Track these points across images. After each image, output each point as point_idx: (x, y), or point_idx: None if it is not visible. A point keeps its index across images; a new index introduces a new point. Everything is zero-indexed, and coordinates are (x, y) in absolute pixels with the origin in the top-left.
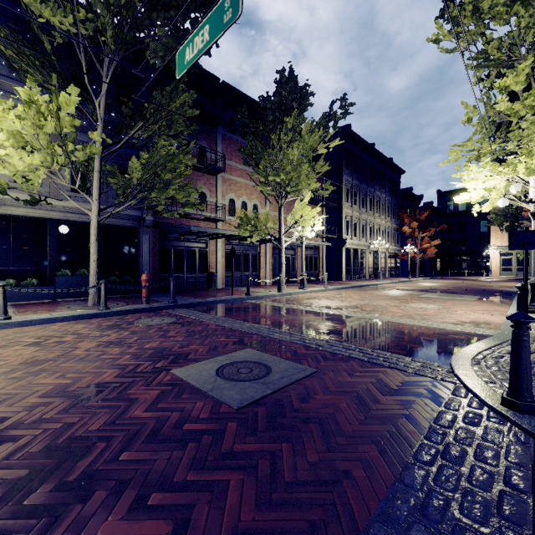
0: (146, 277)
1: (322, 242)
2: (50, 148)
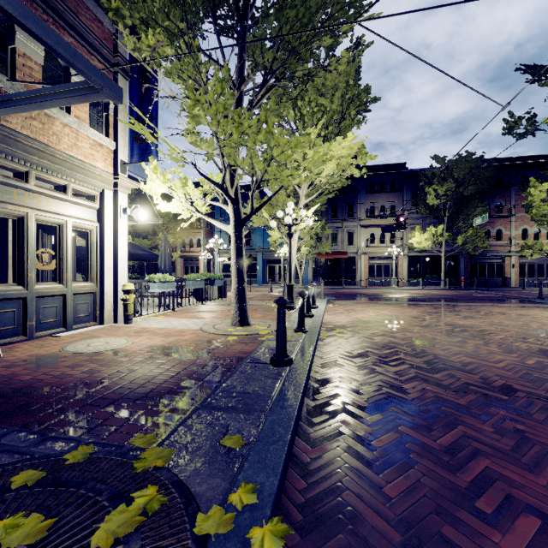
0: (463, 278)
1: None
2: (435, 241)
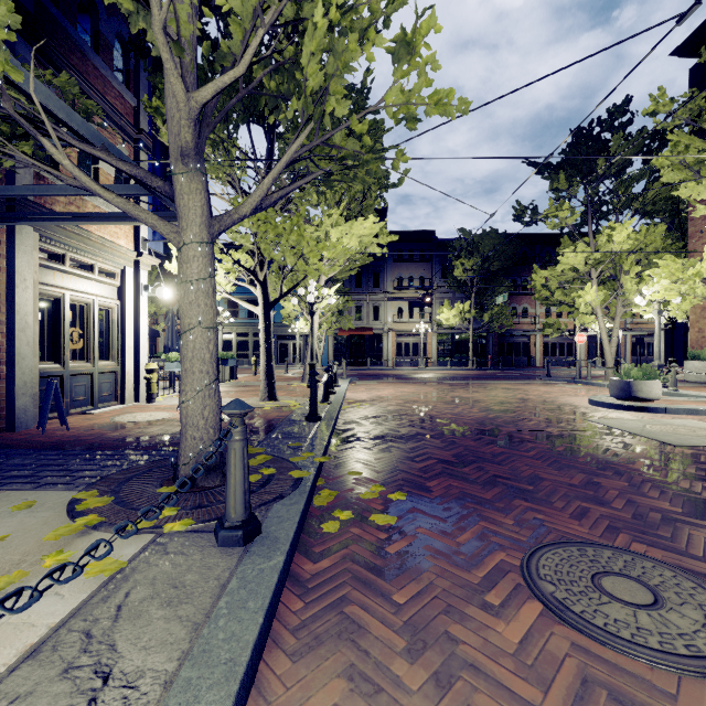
0: (490, 357)
1: (633, 332)
2: (462, 318)
